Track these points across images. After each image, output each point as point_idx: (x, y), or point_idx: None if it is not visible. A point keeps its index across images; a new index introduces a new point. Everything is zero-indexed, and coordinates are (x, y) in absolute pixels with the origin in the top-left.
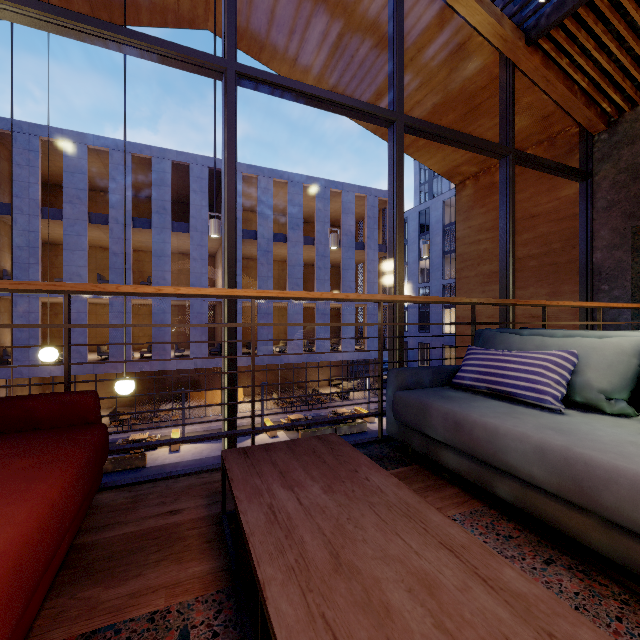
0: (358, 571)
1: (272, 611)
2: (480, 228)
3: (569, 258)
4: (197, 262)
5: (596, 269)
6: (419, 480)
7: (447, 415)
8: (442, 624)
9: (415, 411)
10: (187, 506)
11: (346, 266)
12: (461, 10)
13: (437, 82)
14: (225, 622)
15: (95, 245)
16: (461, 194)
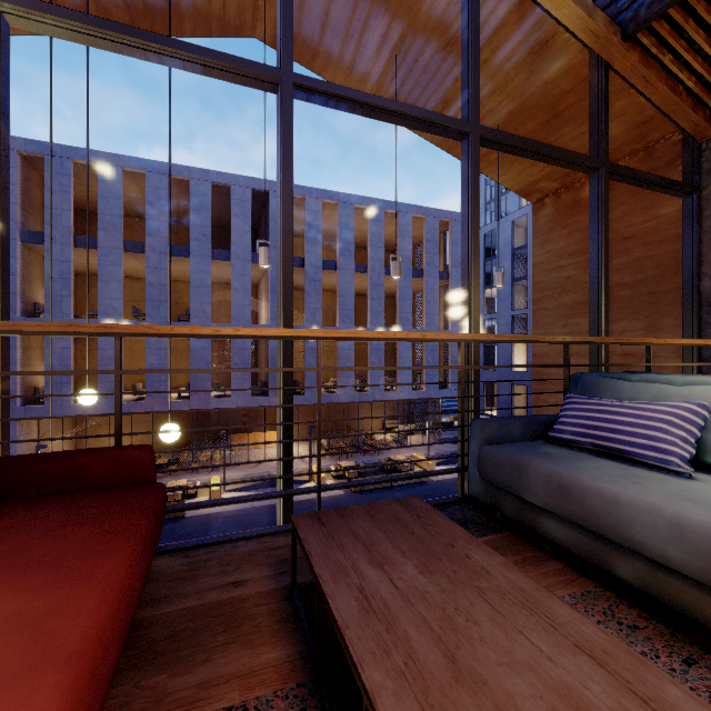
0: (483, 681)
1: None
2: (562, 252)
3: (670, 286)
4: (239, 293)
5: (704, 299)
6: (514, 551)
7: (550, 477)
8: None
9: (507, 470)
10: (251, 577)
11: (403, 296)
12: (546, 3)
13: (514, 87)
14: None
15: (130, 275)
16: (539, 214)
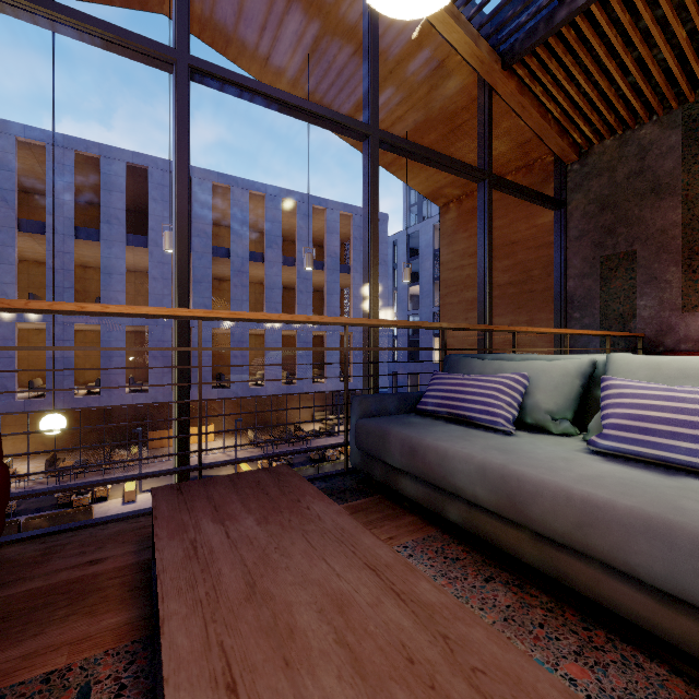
0: (272, 598)
1: (165, 645)
2: (463, 253)
3: (545, 286)
4: (158, 282)
5: (569, 297)
6: (378, 510)
7: (404, 441)
8: (344, 639)
9: (375, 439)
10: (112, 554)
11: (330, 290)
12: (438, 26)
13: (418, 98)
14: (136, 673)
15: (27, 258)
16: (445, 217)
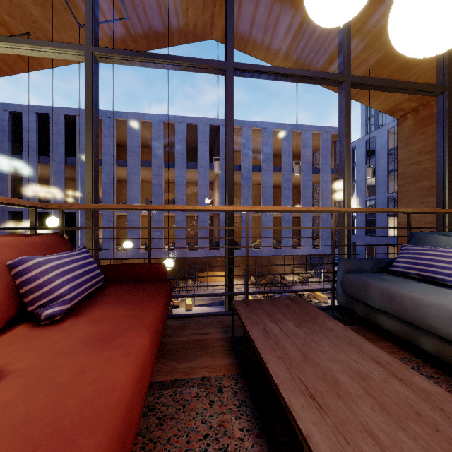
0: (318, 364)
1: (272, 372)
2: (420, 151)
3: None
4: (202, 188)
5: None
6: (361, 335)
7: (382, 290)
8: (369, 393)
9: (358, 287)
10: (212, 331)
11: (305, 186)
12: None
13: (379, 43)
14: (240, 388)
15: (143, 180)
16: (402, 125)
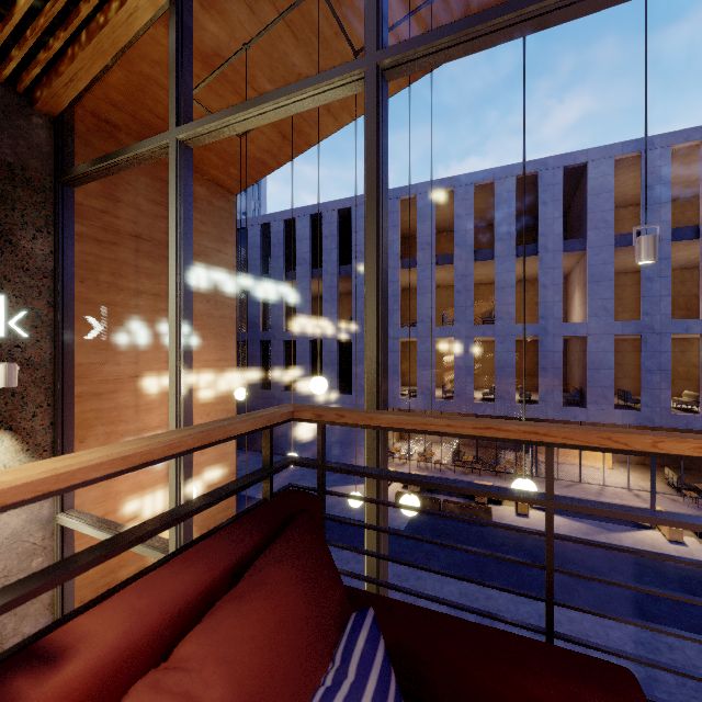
0: None
1: None
2: None
3: None
4: (547, 289)
5: None
6: None
7: None
8: None
9: None
10: None
11: None
12: None
13: None
14: None
15: (439, 285)
16: None
